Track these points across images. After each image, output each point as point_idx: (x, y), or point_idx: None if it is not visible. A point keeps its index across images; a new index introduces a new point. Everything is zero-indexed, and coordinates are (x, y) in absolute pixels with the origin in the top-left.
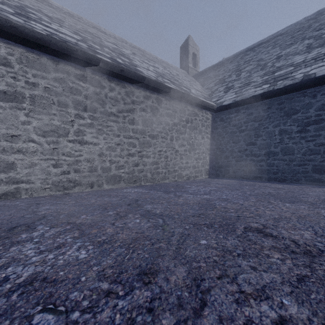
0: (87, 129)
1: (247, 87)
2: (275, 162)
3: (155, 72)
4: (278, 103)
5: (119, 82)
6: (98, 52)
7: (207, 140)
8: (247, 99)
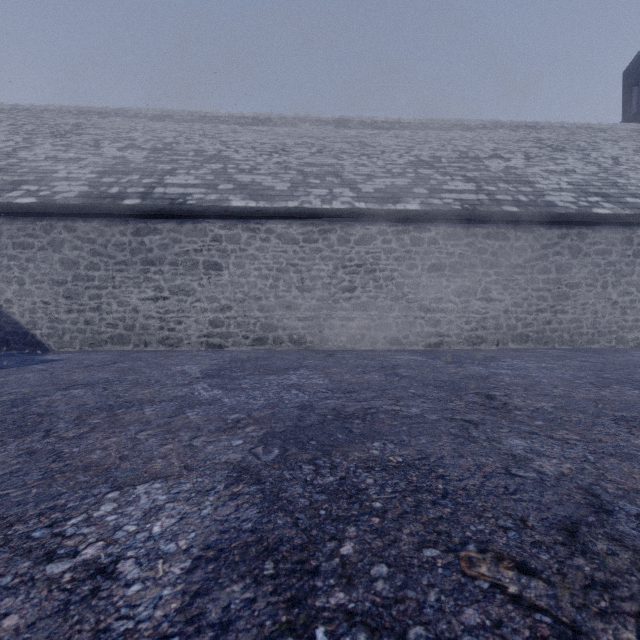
0: (493, 286)
1: None
2: None
3: (572, 189)
4: None
5: (525, 228)
6: (499, 200)
7: None
8: None
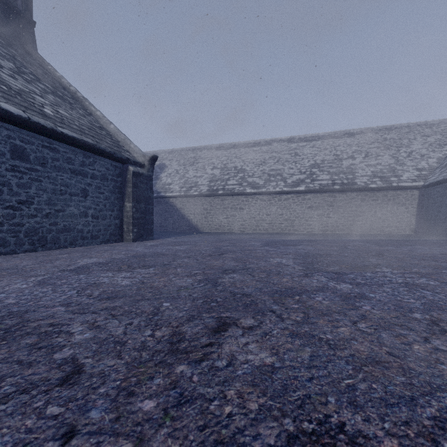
0: (330, 213)
1: None
2: None
3: (370, 175)
4: None
5: (343, 193)
6: (335, 183)
7: (413, 209)
8: (434, 183)
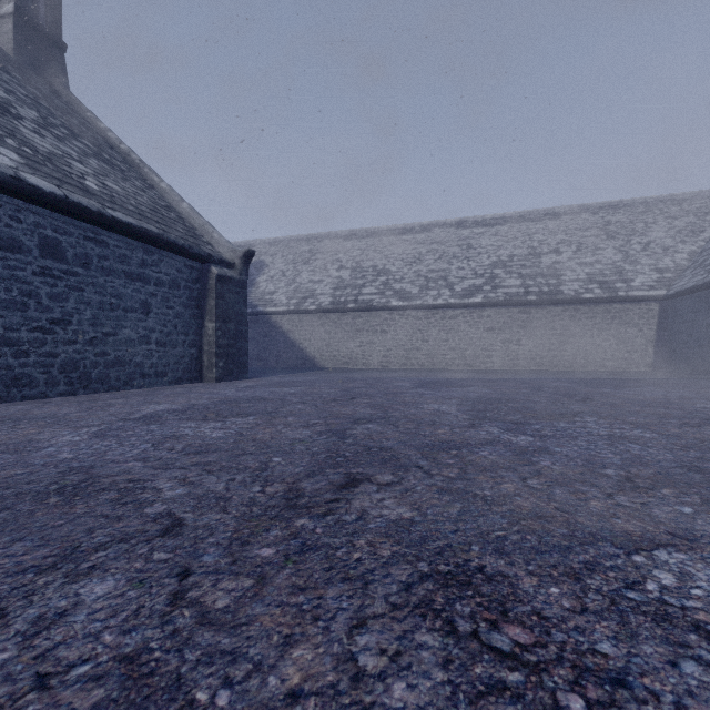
0: (522, 338)
1: (703, 270)
2: (703, 354)
3: (584, 279)
4: (704, 297)
5: (542, 307)
6: (530, 291)
7: (650, 332)
8: (682, 291)
